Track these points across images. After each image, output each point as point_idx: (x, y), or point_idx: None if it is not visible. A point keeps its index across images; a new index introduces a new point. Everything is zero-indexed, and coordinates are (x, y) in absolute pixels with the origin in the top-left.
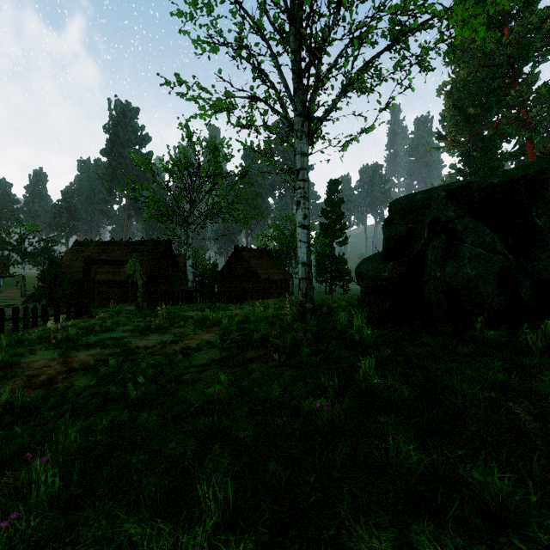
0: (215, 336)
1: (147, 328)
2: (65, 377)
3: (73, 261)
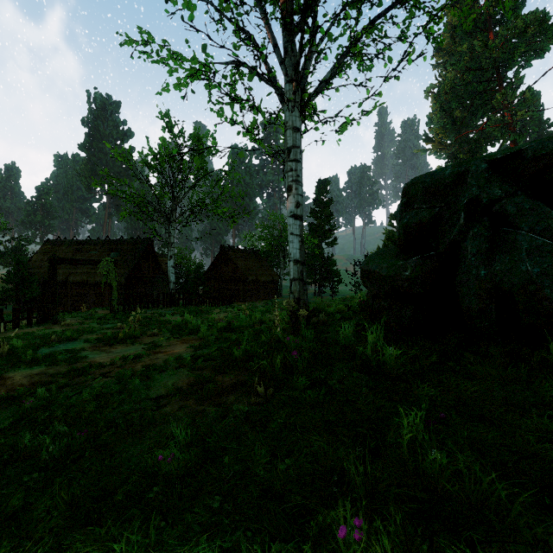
0: (189, 349)
1: (114, 337)
2: None
3: (44, 261)
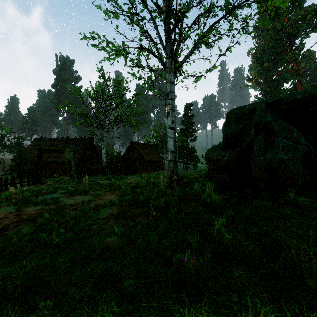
0: (116, 197)
1: (75, 191)
2: (15, 226)
3: (33, 150)
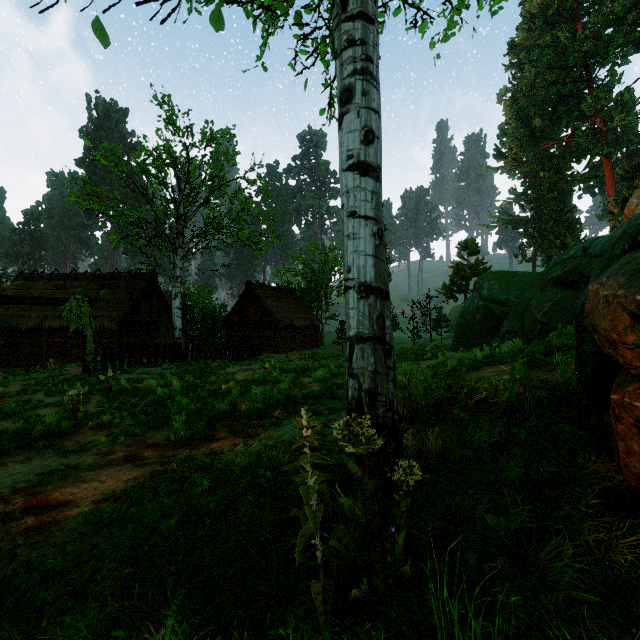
0: (97, 506)
1: (28, 431)
2: None
3: None
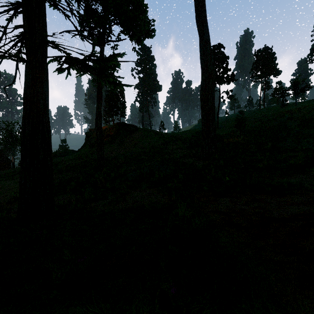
0: None
1: None
2: None
3: None
